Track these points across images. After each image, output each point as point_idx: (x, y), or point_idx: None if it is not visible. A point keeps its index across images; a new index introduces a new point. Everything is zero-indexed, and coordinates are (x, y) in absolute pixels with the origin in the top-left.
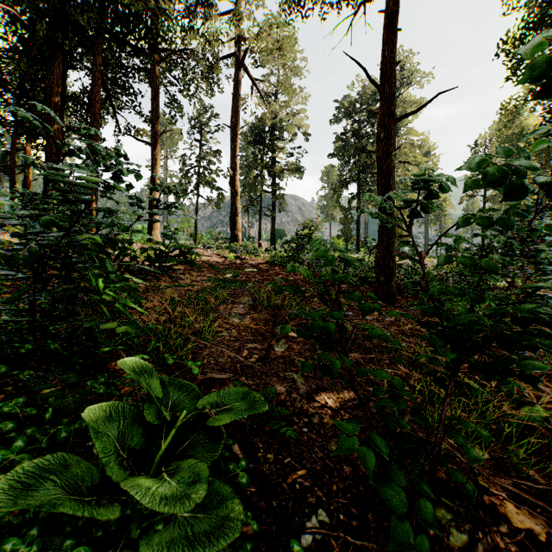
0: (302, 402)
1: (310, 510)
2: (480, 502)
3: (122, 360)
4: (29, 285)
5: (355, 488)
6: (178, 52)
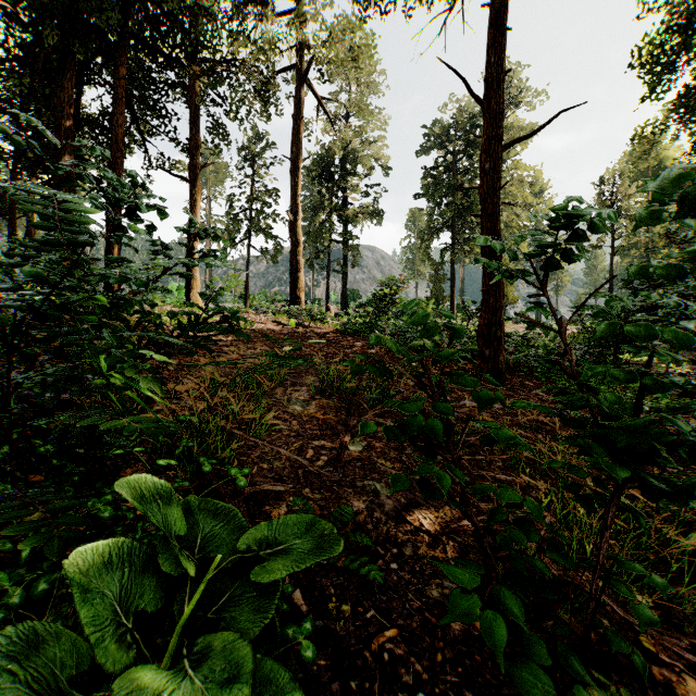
0: (388, 524)
1: (405, 694)
2: (648, 676)
3: (123, 481)
4: (1, 365)
5: (469, 657)
6: (223, 62)
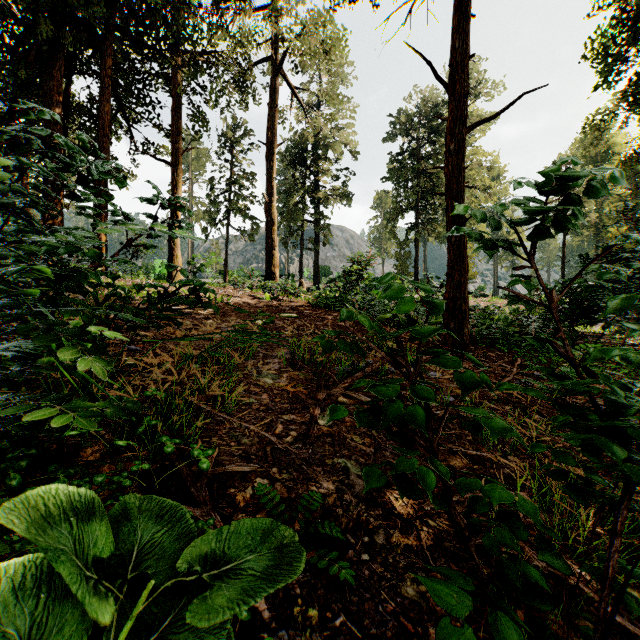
0: (359, 508)
1: None
2: None
3: (27, 496)
4: None
5: None
6: (203, 54)
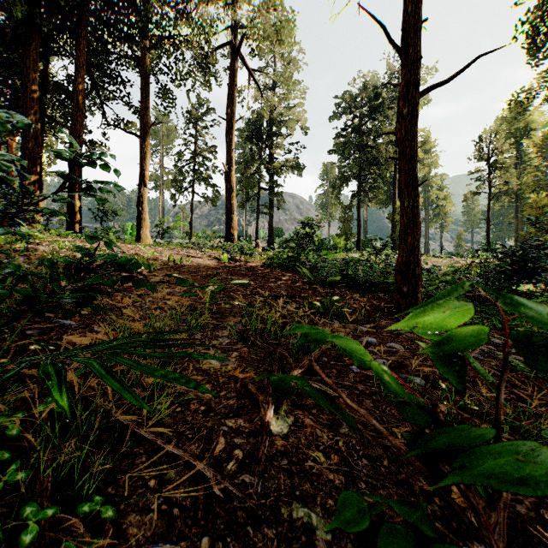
0: None
1: None
2: None
3: None
4: None
5: None
6: (168, 37)
